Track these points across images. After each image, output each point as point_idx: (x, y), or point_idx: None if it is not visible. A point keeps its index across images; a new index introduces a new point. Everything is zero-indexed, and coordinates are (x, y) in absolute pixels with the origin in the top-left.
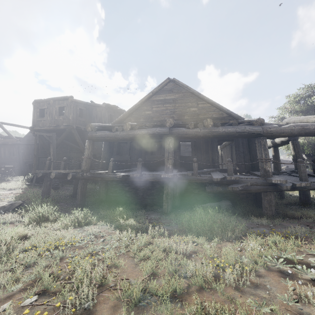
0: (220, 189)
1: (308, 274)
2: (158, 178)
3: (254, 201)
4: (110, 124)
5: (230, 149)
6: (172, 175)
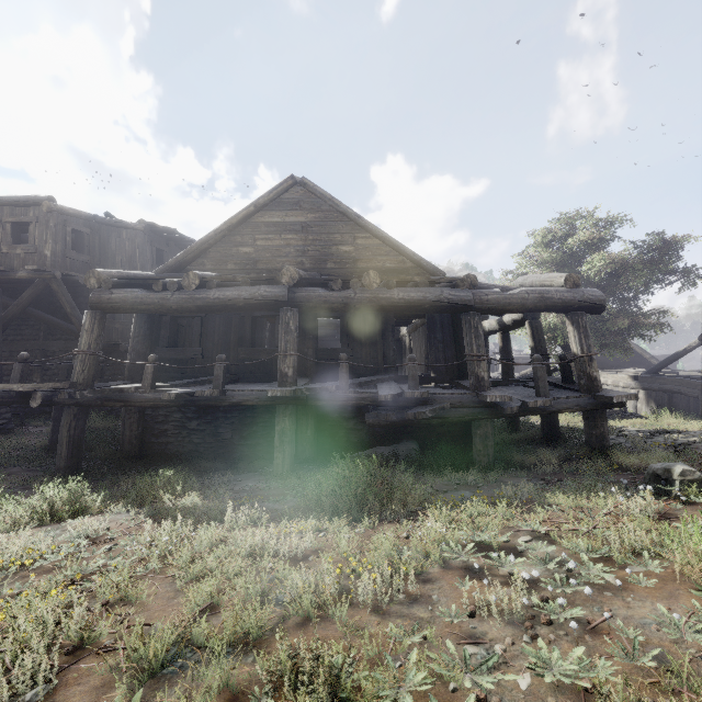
0: (392, 418)
1: (505, 566)
2: (263, 399)
3: (463, 439)
4: (154, 272)
5: (425, 335)
6: (291, 392)
